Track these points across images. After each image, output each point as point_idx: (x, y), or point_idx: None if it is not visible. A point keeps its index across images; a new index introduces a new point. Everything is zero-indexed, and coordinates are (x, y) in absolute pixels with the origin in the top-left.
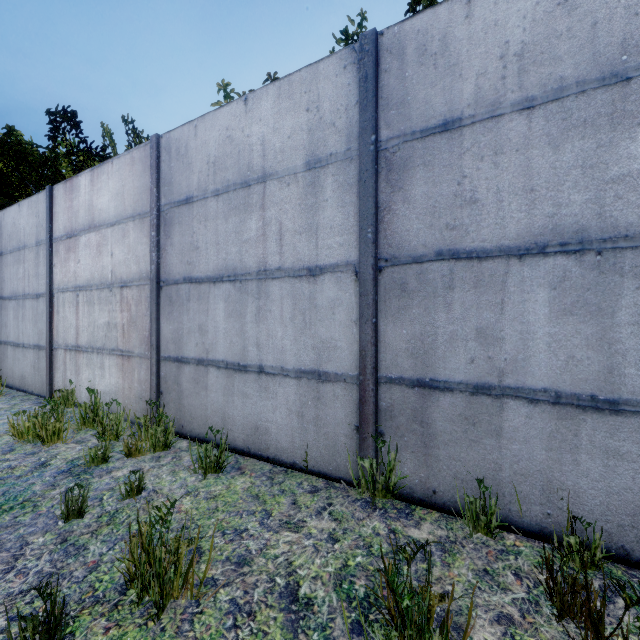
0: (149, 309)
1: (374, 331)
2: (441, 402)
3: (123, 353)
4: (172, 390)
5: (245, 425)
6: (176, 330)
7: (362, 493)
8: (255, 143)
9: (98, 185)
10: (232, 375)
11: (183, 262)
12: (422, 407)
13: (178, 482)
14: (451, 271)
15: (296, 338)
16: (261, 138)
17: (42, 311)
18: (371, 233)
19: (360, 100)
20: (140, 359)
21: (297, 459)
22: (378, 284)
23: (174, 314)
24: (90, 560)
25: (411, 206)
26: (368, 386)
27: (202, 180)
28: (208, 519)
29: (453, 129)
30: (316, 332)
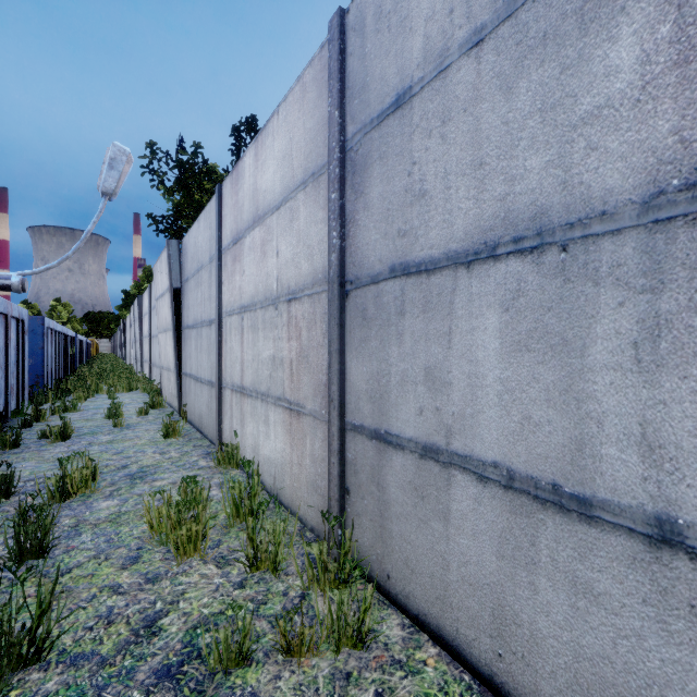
0: (327, 335)
1: None
2: None
3: (290, 406)
4: (366, 493)
5: (583, 681)
6: (374, 375)
7: None
8: None
9: (262, 157)
10: (529, 512)
11: (389, 235)
12: None
13: None
14: None
15: None
16: None
17: (213, 340)
18: None
19: None
20: (313, 420)
21: None
22: None
23: (370, 343)
24: None
25: None
26: None
27: (434, 34)
28: None
29: None
30: None
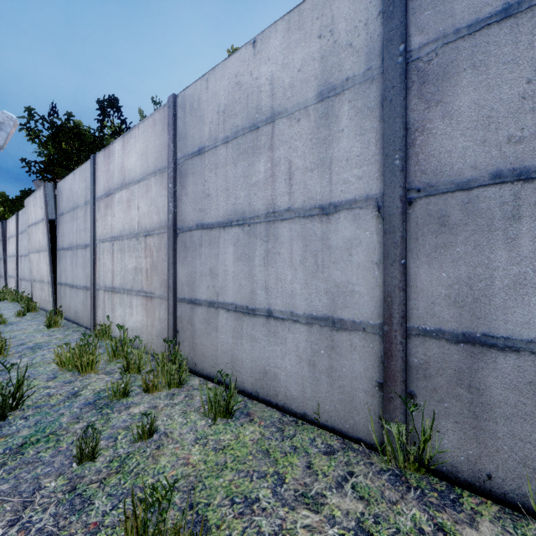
0: (167, 255)
1: (403, 274)
2: (500, 364)
3: (147, 294)
4: (186, 329)
5: (253, 369)
6: (190, 274)
7: (388, 462)
8: (263, 84)
9: (128, 148)
10: (241, 318)
11: (196, 210)
12: (470, 368)
13: (188, 425)
14: (516, 196)
15: (307, 282)
16: (269, 77)
17: (89, 258)
18: (399, 159)
19: (384, 8)
20: (160, 300)
21: (308, 410)
22: (407, 219)
23: (188, 259)
24: (92, 521)
25: (454, 121)
26: (395, 338)
27: (213, 130)
28: (216, 478)
29: (519, 12)
30: (329, 275)
